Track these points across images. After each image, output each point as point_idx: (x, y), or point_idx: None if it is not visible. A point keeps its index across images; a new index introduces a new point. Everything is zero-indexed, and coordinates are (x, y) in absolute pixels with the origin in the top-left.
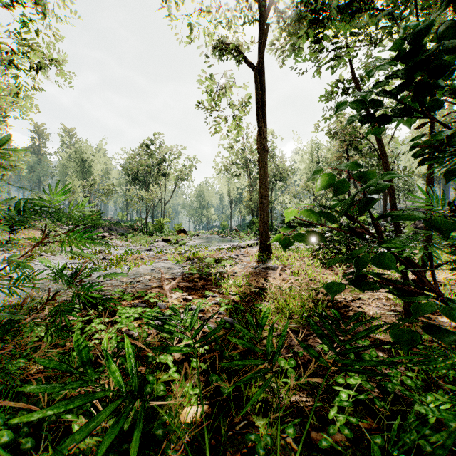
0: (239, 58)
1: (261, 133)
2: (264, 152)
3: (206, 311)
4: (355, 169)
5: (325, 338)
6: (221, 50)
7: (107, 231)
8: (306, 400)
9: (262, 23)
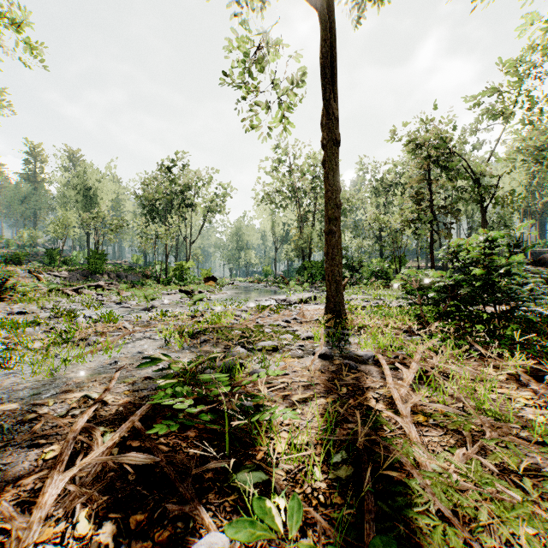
0: None
1: (329, 112)
2: (334, 145)
3: None
4: None
5: None
6: None
7: (113, 279)
8: None
9: None
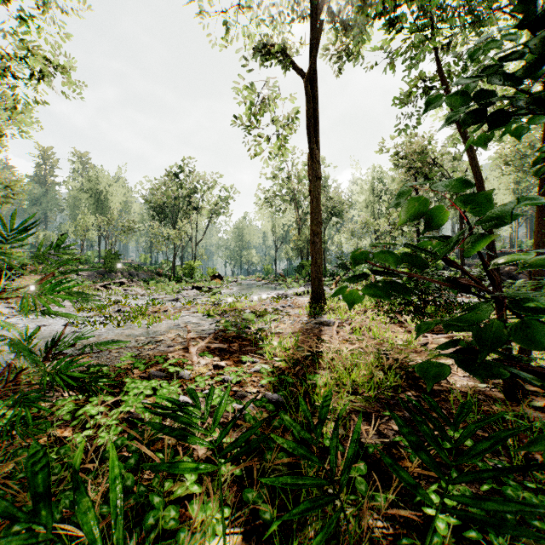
0: (285, 64)
1: (313, 156)
2: (317, 179)
3: (243, 382)
4: (460, 190)
5: (421, 451)
6: (263, 54)
7: (126, 277)
8: (382, 524)
9: (314, 22)
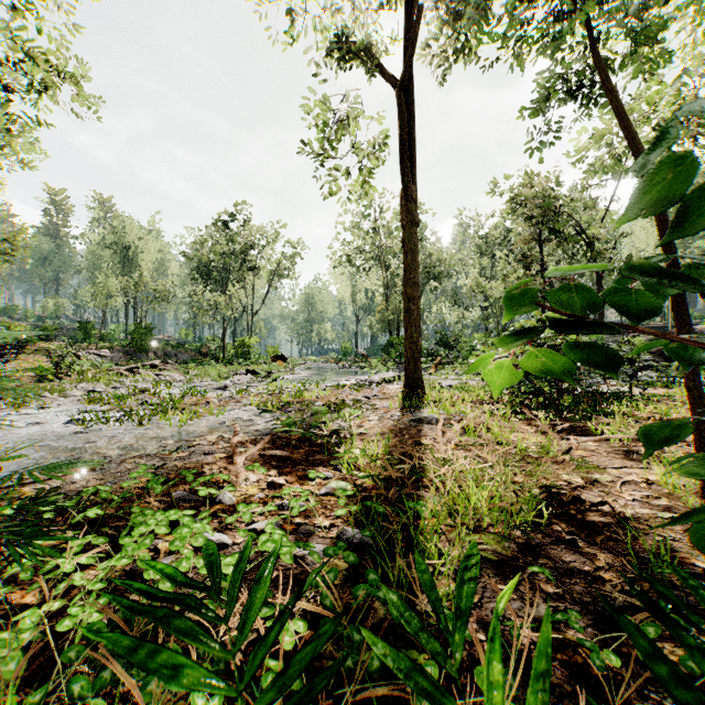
0: (370, 69)
1: (408, 194)
2: (412, 225)
3: (310, 509)
4: None
5: None
6: (340, 57)
7: (161, 358)
8: None
9: (408, 14)
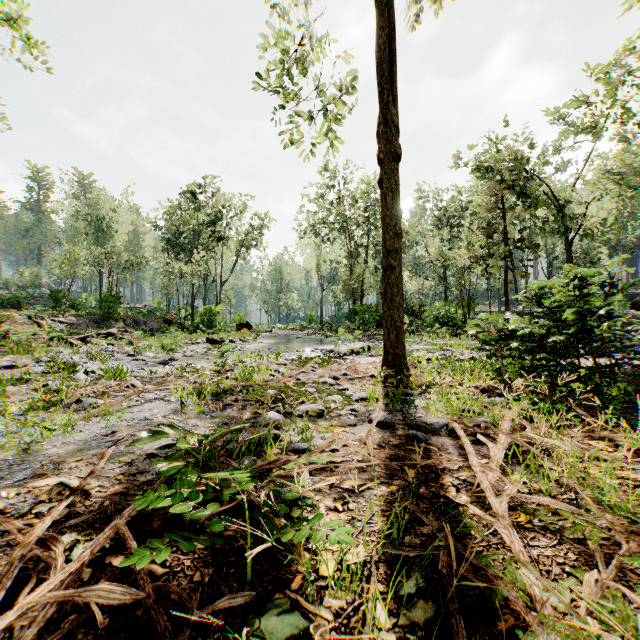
0: None
1: (387, 118)
2: (393, 159)
3: None
4: None
5: None
6: None
7: (130, 326)
8: None
9: None
